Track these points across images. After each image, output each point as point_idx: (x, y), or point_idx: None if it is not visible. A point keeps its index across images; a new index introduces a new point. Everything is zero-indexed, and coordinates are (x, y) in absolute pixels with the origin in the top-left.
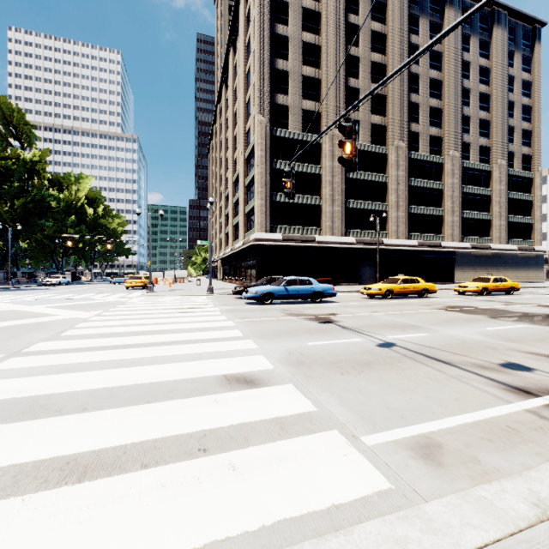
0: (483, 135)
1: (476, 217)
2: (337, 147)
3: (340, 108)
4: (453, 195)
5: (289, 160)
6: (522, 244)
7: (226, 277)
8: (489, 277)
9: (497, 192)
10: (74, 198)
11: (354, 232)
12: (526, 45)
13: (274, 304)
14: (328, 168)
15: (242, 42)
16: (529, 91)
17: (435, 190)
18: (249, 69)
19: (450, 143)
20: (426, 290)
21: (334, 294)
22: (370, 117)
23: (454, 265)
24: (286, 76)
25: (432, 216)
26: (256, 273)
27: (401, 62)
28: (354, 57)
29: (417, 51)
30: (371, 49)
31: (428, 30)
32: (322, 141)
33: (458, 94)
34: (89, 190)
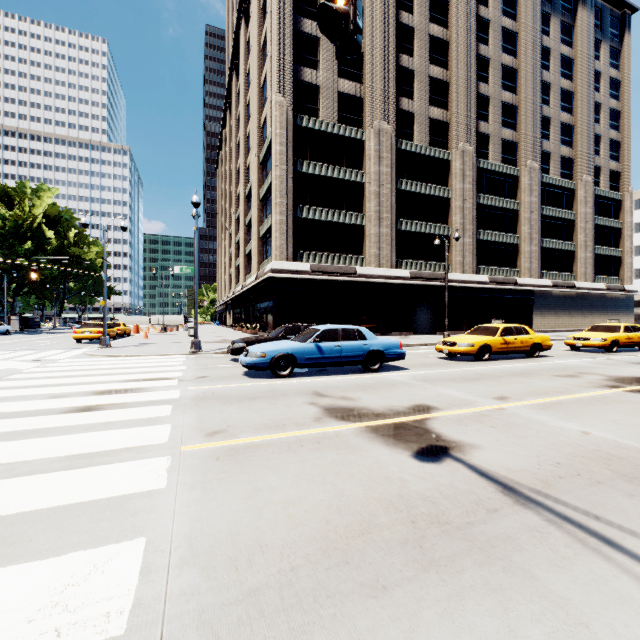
0: (565, 144)
1: (558, 247)
2: (385, 147)
3: (390, 94)
4: (531, 217)
5: (320, 162)
6: (610, 283)
7: (235, 324)
8: (617, 324)
9: (583, 216)
10: (27, 216)
11: (408, 262)
12: (614, 35)
13: (296, 374)
14: (373, 174)
15: (255, 3)
16: (617, 92)
17: (508, 211)
18: (265, 38)
19: (528, 151)
20: (538, 345)
21: (401, 355)
22: (428, 110)
23: (532, 308)
24: (315, 44)
25: (505, 244)
26: (273, 318)
27: (468, 39)
28: (408, 28)
29: (487, 27)
30: (430, 19)
31: (500, 2)
32: (365, 138)
33: (537, 88)
34: (50, 206)
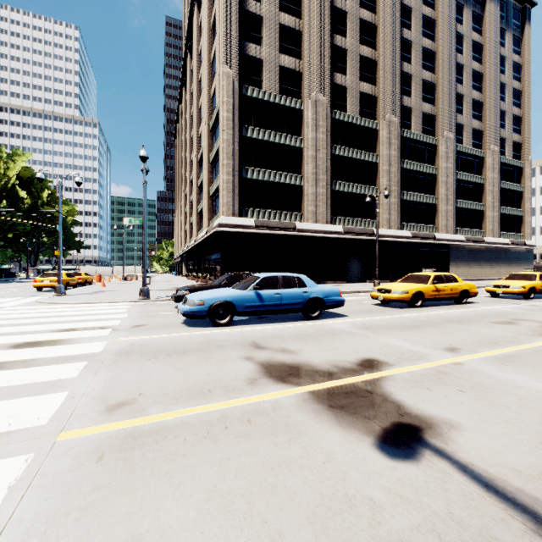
0: (476, 118)
1: (469, 207)
2: (321, 116)
3: (325, 69)
4: (447, 181)
5: (263, 128)
6: (513, 238)
7: (188, 273)
8: (533, 273)
9: (491, 180)
10: (1, 178)
11: (341, 219)
12: (516, 26)
13: (236, 322)
14: (310, 140)
15: None
16: (519, 75)
17: (428, 175)
18: (214, 18)
19: (444, 123)
20: (466, 292)
21: (341, 303)
22: (358, 85)
23: (448, 260)
24: (259, 23)
25: (425, 204)
26: (220, 268)
27: (393, 23)
28: (341, 12)
29: (409, 14)
30: (360, 4)
31: None
32: (303, 108)
33: (452, 69)
34: (23, 168)
